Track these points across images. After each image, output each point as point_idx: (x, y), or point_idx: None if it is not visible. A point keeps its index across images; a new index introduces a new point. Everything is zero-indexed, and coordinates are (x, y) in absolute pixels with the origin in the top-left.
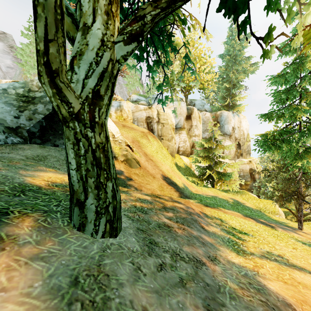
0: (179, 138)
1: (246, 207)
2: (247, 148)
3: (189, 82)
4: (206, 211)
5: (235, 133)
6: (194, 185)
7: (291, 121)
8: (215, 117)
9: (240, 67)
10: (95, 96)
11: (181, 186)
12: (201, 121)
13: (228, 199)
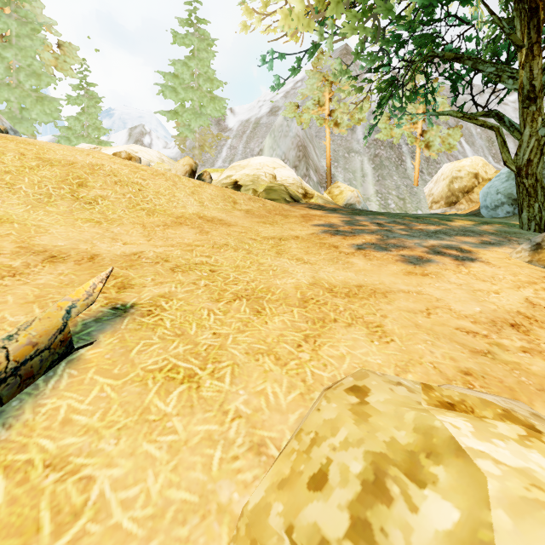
0: None
1: None
2: None
3: None
4: None
5: None
6: None
7: None
8: None
9: None
10: (527, 162)
11: None
12: None
13: None
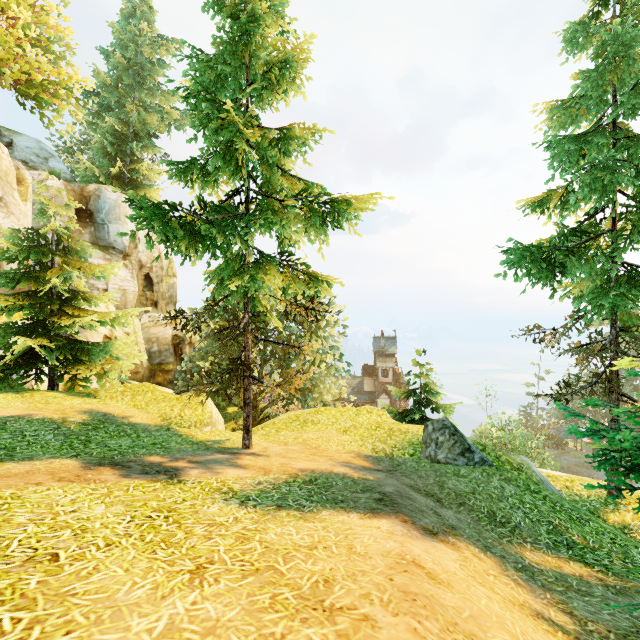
0: None
1: (129, 426)
2: (168, 292)
3: None
4: None
5: (141, 251)
6: None
7: (232, 193)
8: (83, 198)
9: (153, 100)
10: None
11: None
12: (32, 197)
13: (70, 416)
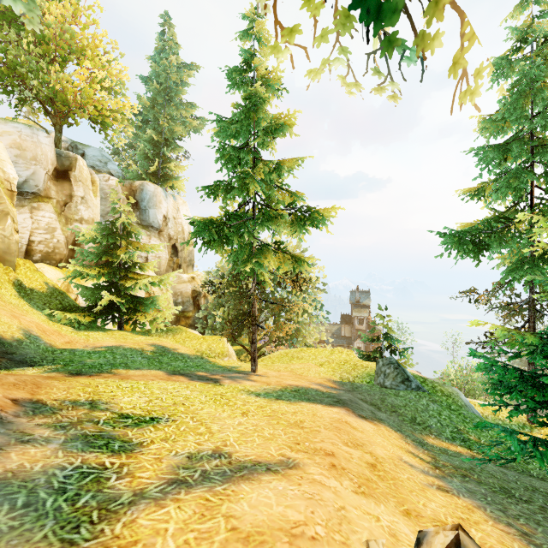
0: (31, 219)
1: (179, 355)
2: (188, 257)
3: (66, 94)
4: (53, 391)
5: (170, 227)
6: (68, 330)
7: (243, 202)
8: (132, 191)
9: (178, 113)
10: None
11: (15, 336)
12: (99, 193)
13: (144, 347)
